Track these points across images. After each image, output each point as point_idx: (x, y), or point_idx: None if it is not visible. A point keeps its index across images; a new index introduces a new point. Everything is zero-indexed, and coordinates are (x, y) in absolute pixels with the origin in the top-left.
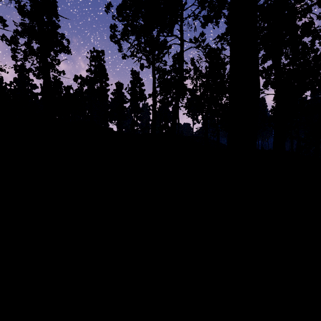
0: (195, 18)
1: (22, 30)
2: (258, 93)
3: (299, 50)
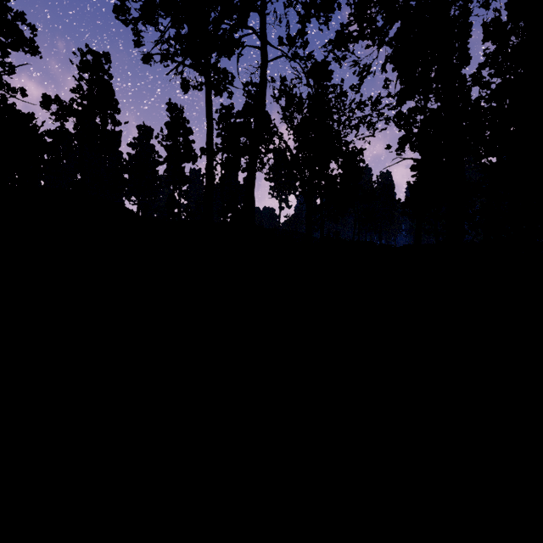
0: (289, 4)
1: None
2: None
3: (457, 87)
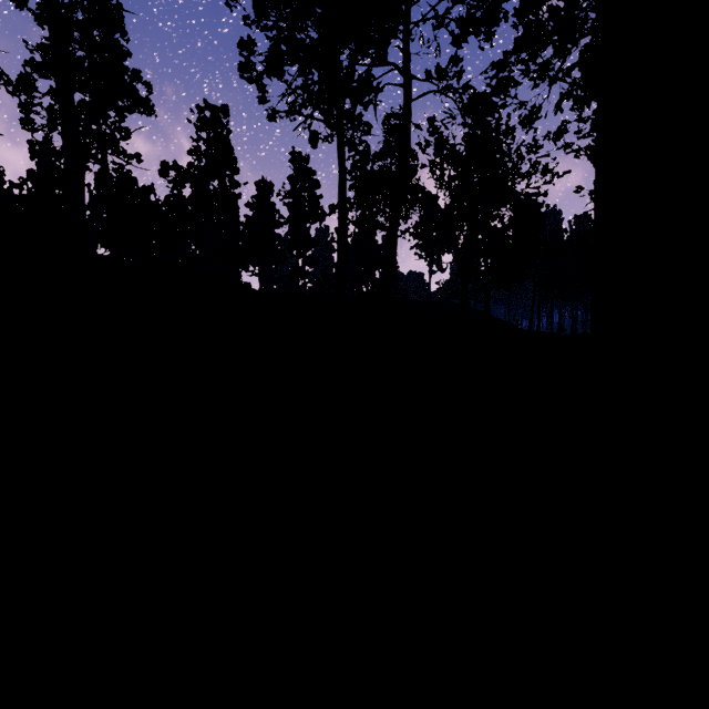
0: (439, 24)
1: (43, 62)
2: None
3: None
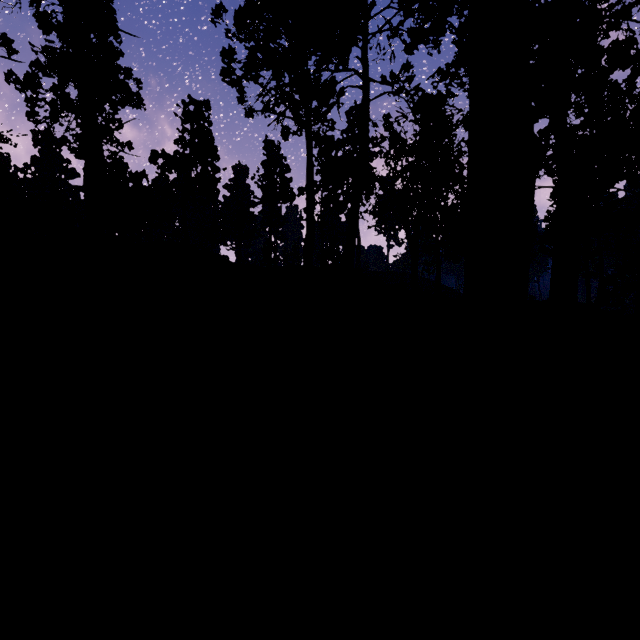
0: (393, 34)
1: (47, 62)
2: (532, 184)
3: (604, 98)
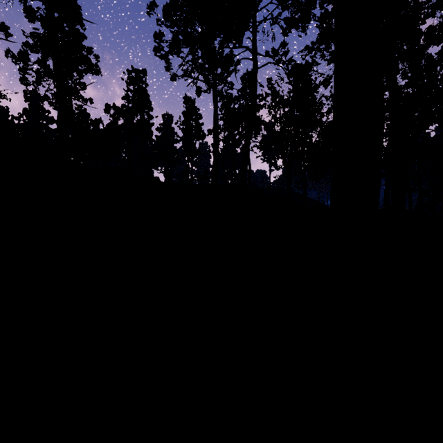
0: (274, 22)
1: (34, 43)
2: (382, 123)
3: (422, 66)
